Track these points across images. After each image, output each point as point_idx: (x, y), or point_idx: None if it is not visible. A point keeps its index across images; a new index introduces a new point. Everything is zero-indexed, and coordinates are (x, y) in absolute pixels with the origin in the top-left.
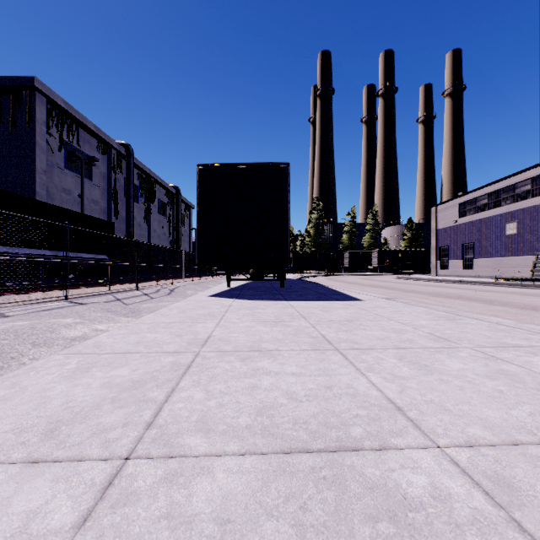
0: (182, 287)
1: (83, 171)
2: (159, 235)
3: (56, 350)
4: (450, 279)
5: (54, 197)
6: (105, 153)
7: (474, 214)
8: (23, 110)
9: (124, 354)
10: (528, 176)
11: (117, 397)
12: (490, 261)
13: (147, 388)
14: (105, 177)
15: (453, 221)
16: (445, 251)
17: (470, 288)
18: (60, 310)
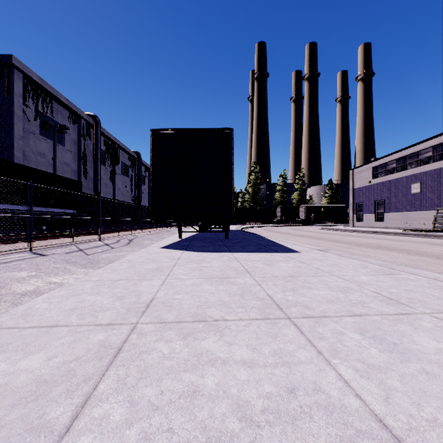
0: (140, 237)
1: (55, 137)
2: (122, 193)
3: (2, 307)
4: (366, 230)
5: (30, 159)
6: (76, 122)
7: (385, 176)
8: (2, 84)
9: (49, 329)
10: (430, 145)
11: (1, 421)
12: (398, 215)
13: (51, 397)
14: (76, 143)
15: (367, 182)
16: (360, 206)
17: (384, 238)
18: (20, 263)
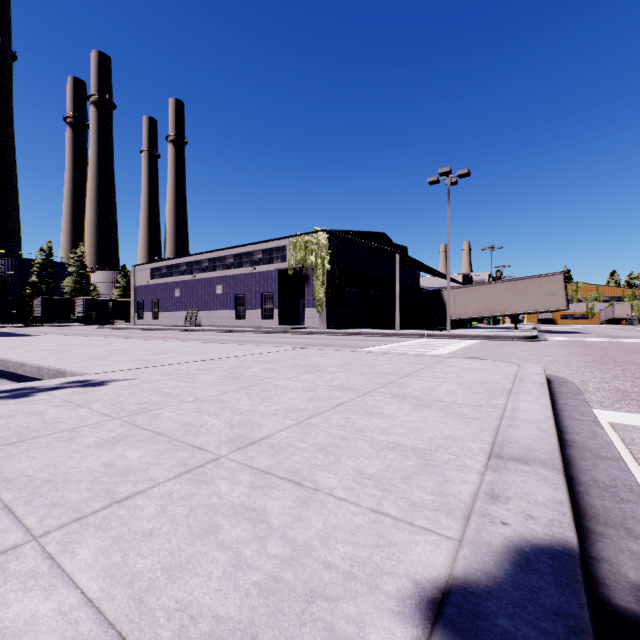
0: None
1: None
2: None
3: None
4: (137, 327)
5: None
6: None
7: (160, 279)
8: None
9: None
10: (185, 261)
11: None
12: (168, 314)
13: None
14: None
15: (147, 281)
16: (142, 304)
17: (137, 332)
18: None
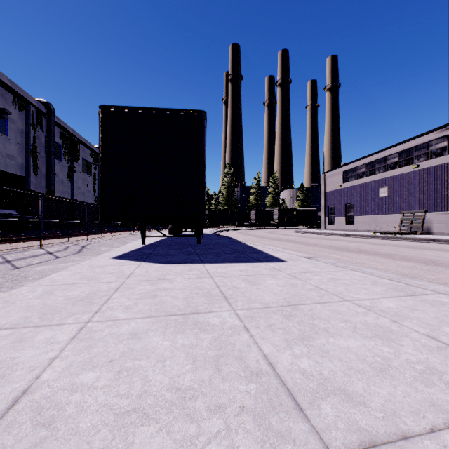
0: (97, 243)
1: None
2: (83, 192)
3: None
4: (339, 233)
5: None
6: (23, 109)
7: (355, 180)
8: None
9: None
10: (396, 151)
11: None
12: (367, 218)
13: None
14: (23, 133)
15: (338, 185)
16: (332, 209)
17: (359, 241)
18: None
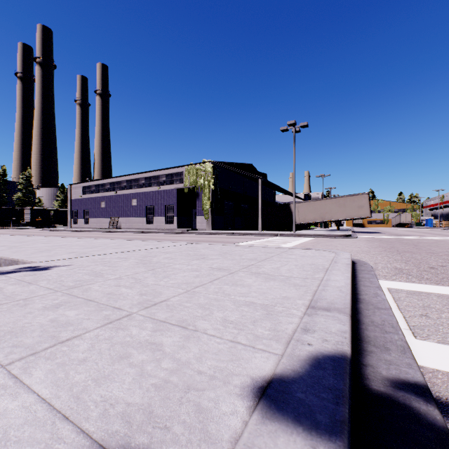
0: None
1: None
2: None
3: None
4: (72, 229)
5: None
6: None
7: (90, 194)
8: None
9: None
10: (109, 181)
11: None
12: (96, 220)
13: None
14: None
15: (80, 196)
16: (76, 213)
17: (72, 233)
18: None
